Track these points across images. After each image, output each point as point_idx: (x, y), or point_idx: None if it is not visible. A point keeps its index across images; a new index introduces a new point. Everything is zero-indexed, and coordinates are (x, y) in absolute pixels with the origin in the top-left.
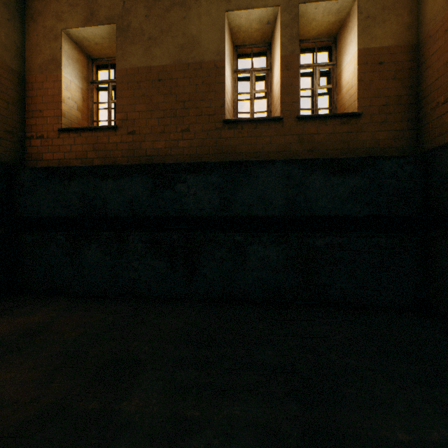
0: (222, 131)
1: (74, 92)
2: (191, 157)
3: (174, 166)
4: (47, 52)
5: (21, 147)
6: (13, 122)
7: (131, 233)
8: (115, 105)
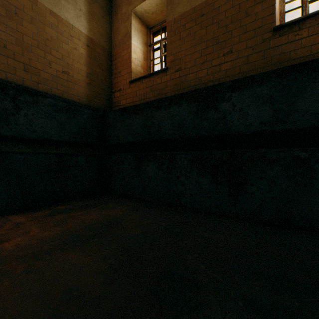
0: (270, 41)
1: (138, 54)
2: (233, 77)
3: (218, 86)
4: (123, 30)
5: (109, 99)
6: (105, 82)
7: (178, 152)
8: (165, 58)
